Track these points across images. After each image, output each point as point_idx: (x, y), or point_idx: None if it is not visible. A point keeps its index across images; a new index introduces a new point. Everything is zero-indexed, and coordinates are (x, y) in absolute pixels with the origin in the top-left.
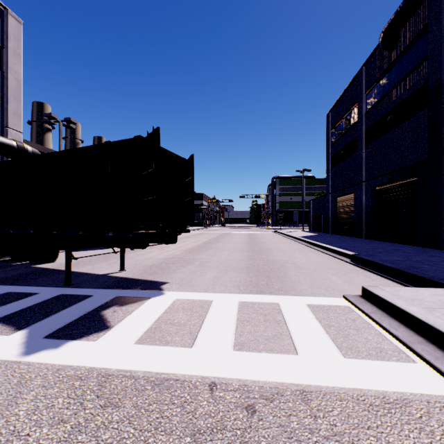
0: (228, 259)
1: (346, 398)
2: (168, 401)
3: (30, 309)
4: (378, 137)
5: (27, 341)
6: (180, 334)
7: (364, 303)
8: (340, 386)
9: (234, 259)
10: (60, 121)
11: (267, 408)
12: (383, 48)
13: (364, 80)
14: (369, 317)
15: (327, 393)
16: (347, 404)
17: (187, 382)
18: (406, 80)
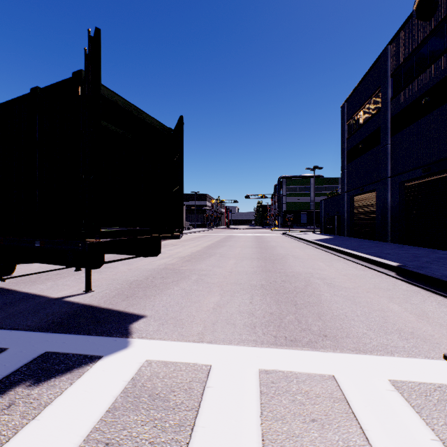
0: (235, 271)
1: None
2: None
3: None
4: (408, 125)
5: None
6: None
7: None
8: None
9: (242, 270)
10: None
11: None
12: (418, 18)
13: (389, 60)
14: None
15: None
16: None
17: None
18: None
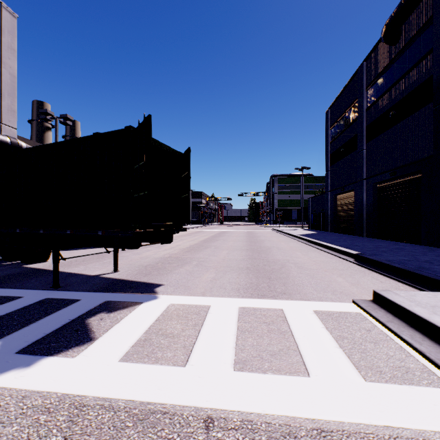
0: (227, 259)
1: None
2: None
3: (8, 316)
4: (380, 134)
5: None
6: (172, 348)
7: (377, 310)
8: (366, 423)
9: (233, 258)
10: (56, 118)
11: None
12: (386, 42)
13: (365, 75)
14: (385, 327)
15: (351, 434)
16: None
17: (178, 416)
18: (410, 74)
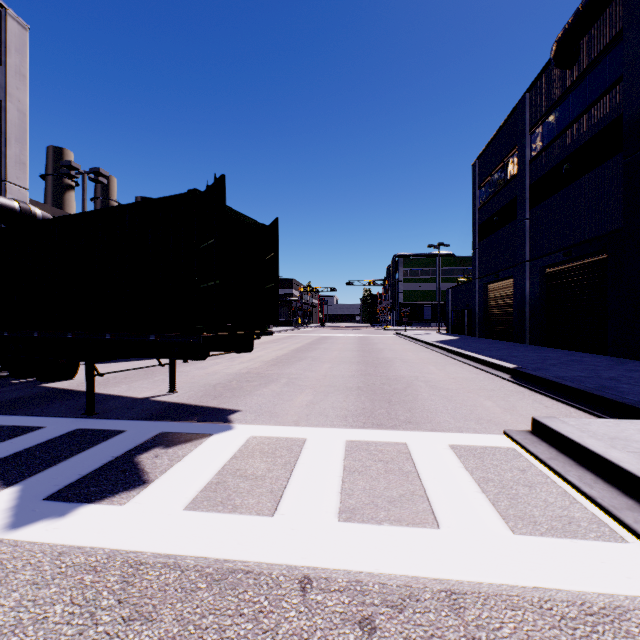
0: (330, 375)
1: (522, 605)
2: (233, 610)
3: (28, 453)
4: (549, 196)
5: (17, 505)
6: (255, 493)
7: (537, 443)
8: (510, 584)
9: (338, 374)
10: (84, 173)
11: (394, 624)
12: (557, 66)
13: (528, 112)
14: (546, 466)
15: (490, 596)
16: (524, 616)
17: (265, 576)
18: (591, 111)
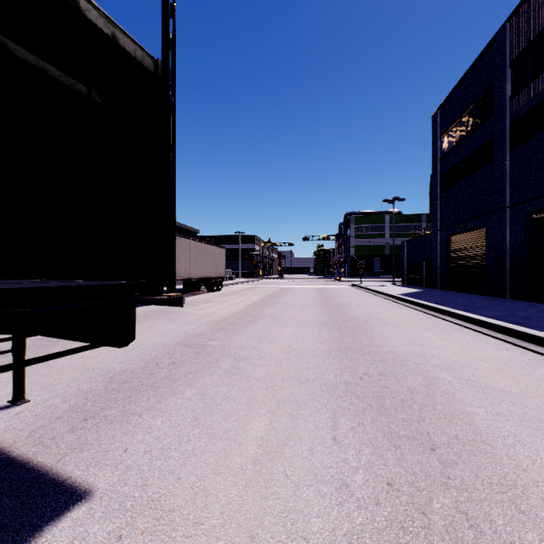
0: (295, 351)
1: None
2: None
3: None
4: (540, 131)
5: None
6: None
7: None
8: None
9: (306, 349)
10: None
11: None
12: None
13: (508, 44)
14: None
15: None
16: None
17: None
18: None
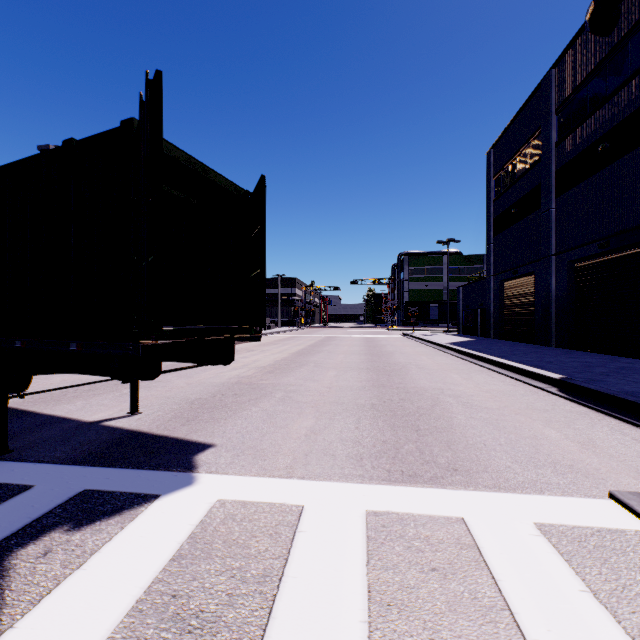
0: (335, 387)
1: None
2: None
3: None
4: (579, 181)
5: None
6: None
7: None
8: None
9: (345, 385)
10: None
11: None
12: (593, 31)
13: (554, 90)
14: None
15: None
16: None
17: None
18: (635, 80)
